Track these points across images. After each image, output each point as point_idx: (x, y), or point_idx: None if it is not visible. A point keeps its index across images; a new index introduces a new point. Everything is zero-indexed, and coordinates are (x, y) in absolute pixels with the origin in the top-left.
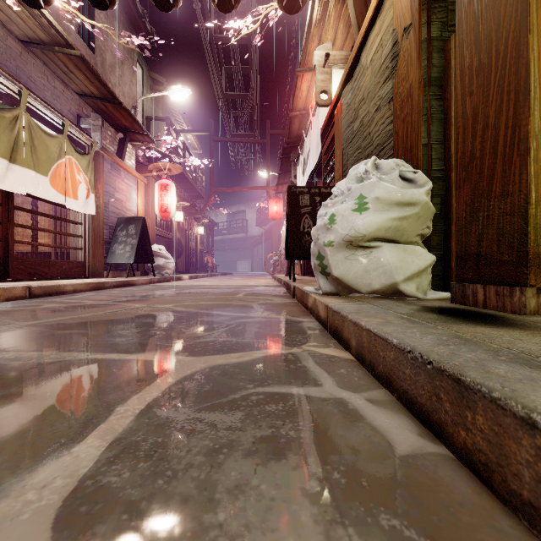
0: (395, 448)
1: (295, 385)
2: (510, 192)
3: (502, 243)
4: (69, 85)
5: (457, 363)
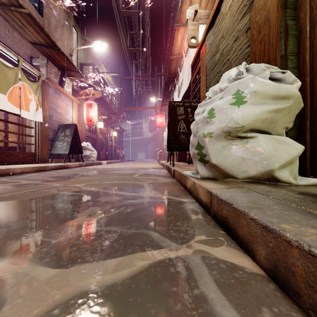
0: None
1: None
2: None
3: None
4: (25, 37)
5: None
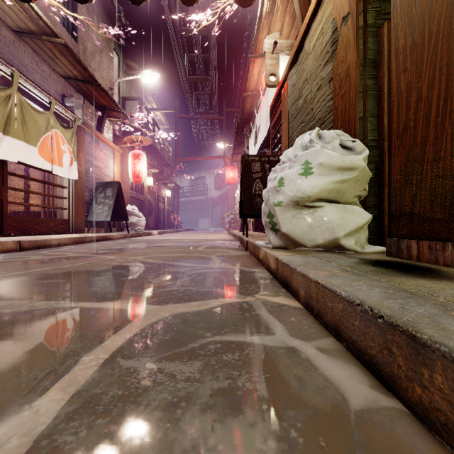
0: (349, 401)
1: (250, 334)
2: (443, 157)
3: (434, 202)
4: (56, 69)
5: (410, 318)
